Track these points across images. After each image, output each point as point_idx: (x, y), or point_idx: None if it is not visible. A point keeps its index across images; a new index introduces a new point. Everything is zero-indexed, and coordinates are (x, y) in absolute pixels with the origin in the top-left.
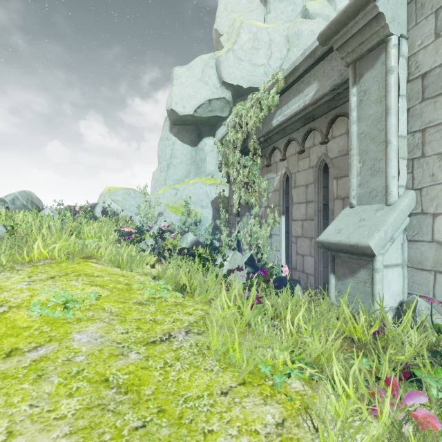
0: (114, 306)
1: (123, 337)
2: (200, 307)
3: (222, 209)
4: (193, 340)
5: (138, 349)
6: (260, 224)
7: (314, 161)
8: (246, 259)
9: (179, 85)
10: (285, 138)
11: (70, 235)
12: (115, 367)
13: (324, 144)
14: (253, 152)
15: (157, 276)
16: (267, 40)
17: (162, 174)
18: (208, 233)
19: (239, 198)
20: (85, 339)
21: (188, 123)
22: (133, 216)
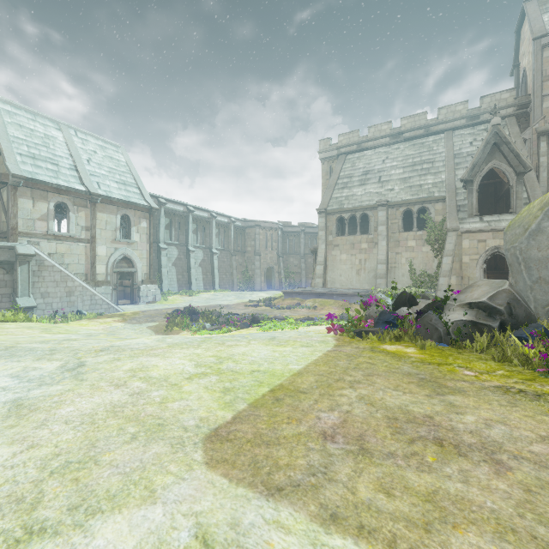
0: None
1: None
2: None
3: None
4: None
5: None
6: None
7: None
8: None
9: None
10: None
11: None
12: None
13: None
14: None
15: None
16: None
17: None
18: None
19: None
20: None
21: None
22: None
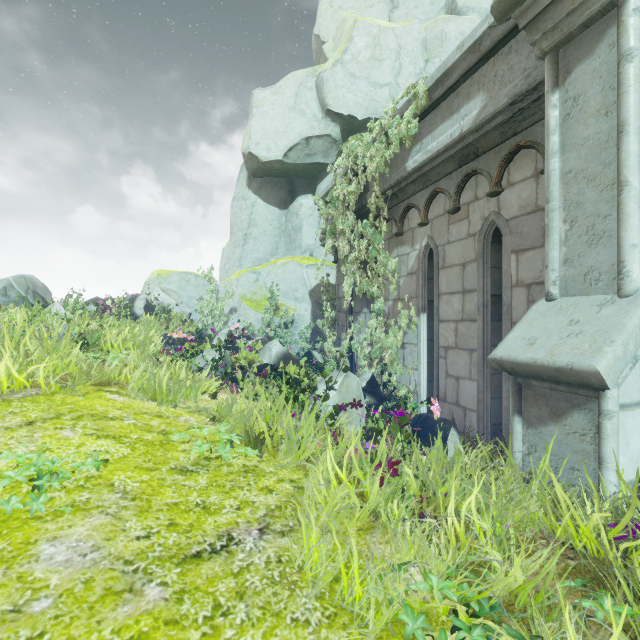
0: (133, 479)
1: (138, 547)
2: (288, 475)
3: (326, 303)
4: (272, 548)
5: (165, 574)
6: (386, 326)
7: (477, 225)
8: (365, 383)
9: (262, 117)
10: (427, 189)
11: (84, 344)
12: (112, 622)
13: (495, 196)
14: (375, 213)
15: (217, 416)
16: (394, 46)
17: (236, 250)
18: (304, 339)
19: (352, 286)
20: (63, 556)
21: (274, 175)
22: (194, 313)
